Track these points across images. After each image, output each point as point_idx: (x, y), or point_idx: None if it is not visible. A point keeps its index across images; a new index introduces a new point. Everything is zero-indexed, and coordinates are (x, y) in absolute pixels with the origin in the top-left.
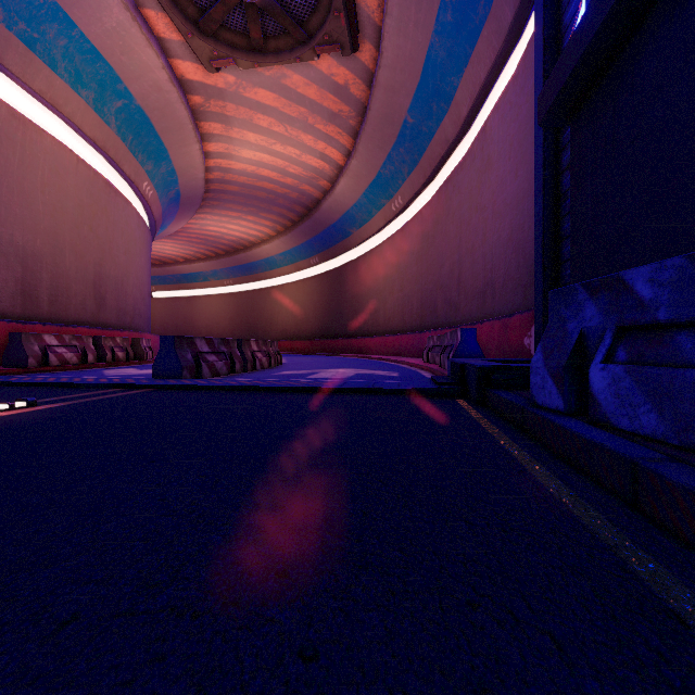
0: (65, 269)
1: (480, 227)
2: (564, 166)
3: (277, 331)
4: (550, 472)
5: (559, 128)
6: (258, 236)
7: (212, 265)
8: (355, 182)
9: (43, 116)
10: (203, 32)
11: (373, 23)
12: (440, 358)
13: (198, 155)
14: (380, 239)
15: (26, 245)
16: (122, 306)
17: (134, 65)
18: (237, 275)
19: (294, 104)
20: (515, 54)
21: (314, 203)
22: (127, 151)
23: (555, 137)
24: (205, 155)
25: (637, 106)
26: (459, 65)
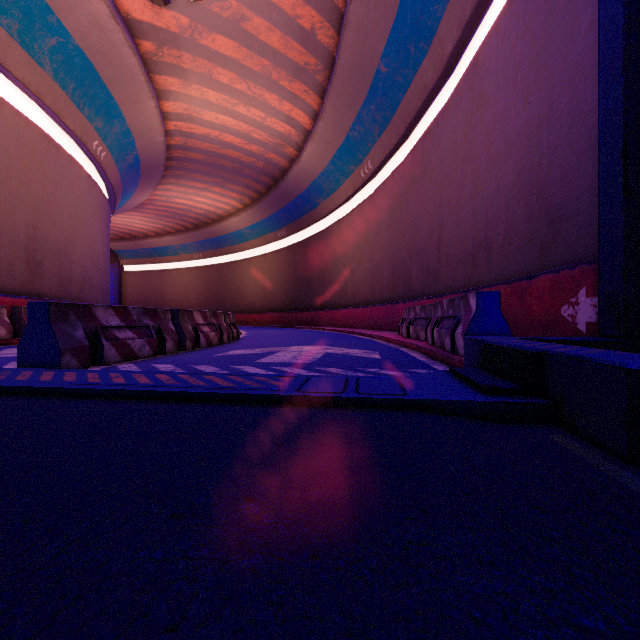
0: None
1: (469, 179)
2: None
3: (245, 304)
4: None
5: None
6: (226, 209)
7: (181, 239)
8: (322, 148)
9: None
10: None
11: None
12: (431, 334)
13: (154, 115)
14: (348, 209)
15: None
16: (66, 275)
17: None
18: (206, 249)
19: (256, 55)
20: None
21: (280, 173)
22: (69, 101)
23: None
24: (164, 116)
25: None
26: None
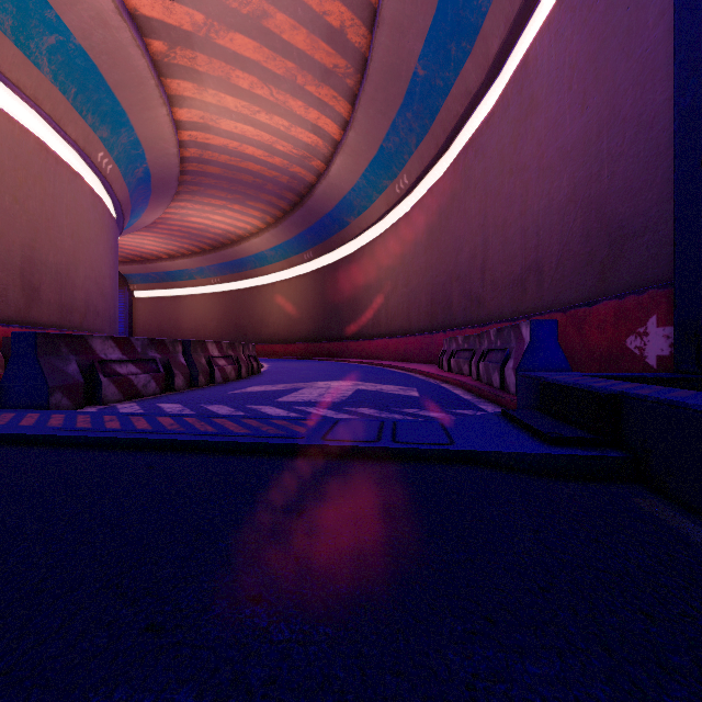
0: None
1: (517, 194)
2: None
3: (268, 334)
4: None
5: None
6: (247, 228)
7: (197, 262)
8: (353, 161)
9: None
10: None
11: None
12: (476, 368)
13: (166, 123)
14: (381, 228)
15: None
16: (67, 301)
17: None
18: (225, 272)
19: (280, 57)
20: None
21: (307, 189)
22: (70, 108)
23: None
24: (177, 125)
25: None
26: None
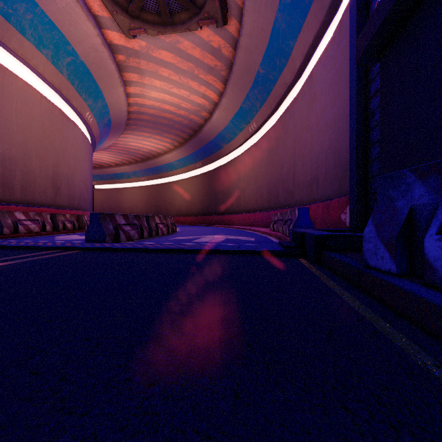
0: (32, 169)
1: (308, 141)
2: (372, 94)
3: (175, 210)
4: (401, 334)
5: (368, 67)
6: (163, 149)
7: (133, 168)
8: (225, 113)
9: (17, 67)
10: (124, 10)
11: (237, 5)
12: (282, 228)
13: (122, 95)
14: (241, 150)
15: (5, 152)
16: (71, 194)
17: (78, 33)
18: (149, 174)
19: (185, 61)
20: (332, 24)
21: (198, 127)
22: (75, 91)
23: (365, 74)
24: (127, 95)
25: (439, 38)
26: (295, 33)
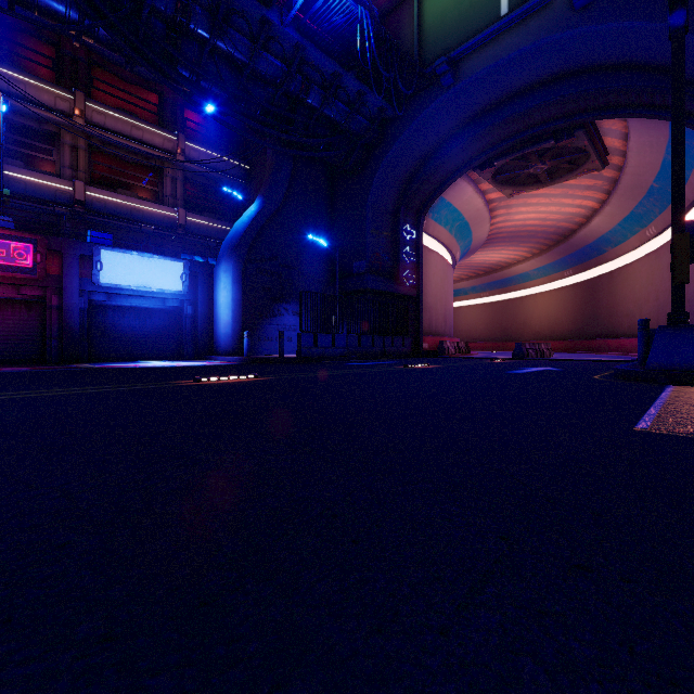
0: (438, 310)
1: None
2: None
3: (529, 333)
4: None
5: None
6: (515, 258)
7: (472, 283)
8: (609, 218)
9: (432, 243)
10: (509, 186)
11: (619, 150)
12: None
13: (487, 228)
14: (636, 255)
15: (430, 303)
16: (449, 324)
17: (469, 207)
18: (492, 288)
19: (558, 189)
20: None
21: (569, 232)
22: (455, 242)
23: None
24: (490, 225)
25: None
26: (688, 167)
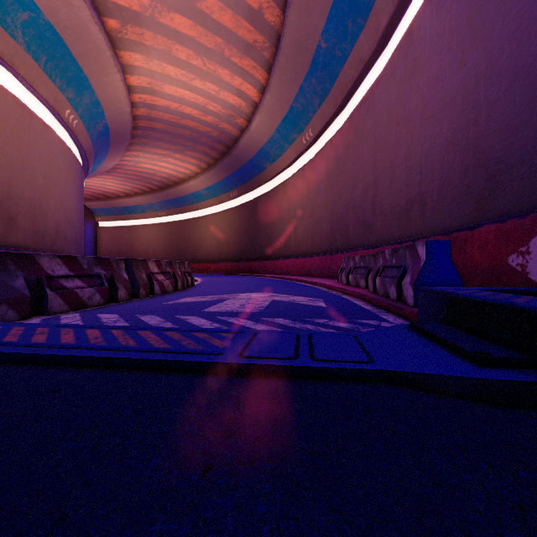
0: None
1: (403, 140)
2: None
3: (203, 255)
4: None
5: None
6: (186, 173)
7: (148, 199)
8: (269, 118)
9: None
10: None
11: None
12: (373, 282)
13: (120, 87)
14: (291, 172)
15: None
16: (39, 228)
17: None
18: (169, 207)
19: (210, 34)
20: None
21: (232, 141)
22: (42, 72)
23: None
24: (129, 89)
25: None
26: None
